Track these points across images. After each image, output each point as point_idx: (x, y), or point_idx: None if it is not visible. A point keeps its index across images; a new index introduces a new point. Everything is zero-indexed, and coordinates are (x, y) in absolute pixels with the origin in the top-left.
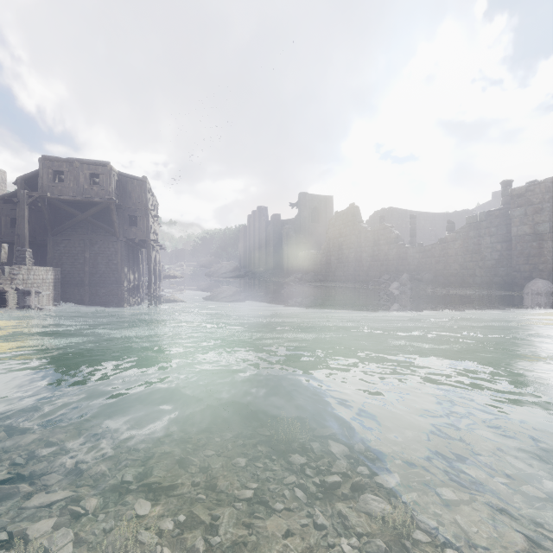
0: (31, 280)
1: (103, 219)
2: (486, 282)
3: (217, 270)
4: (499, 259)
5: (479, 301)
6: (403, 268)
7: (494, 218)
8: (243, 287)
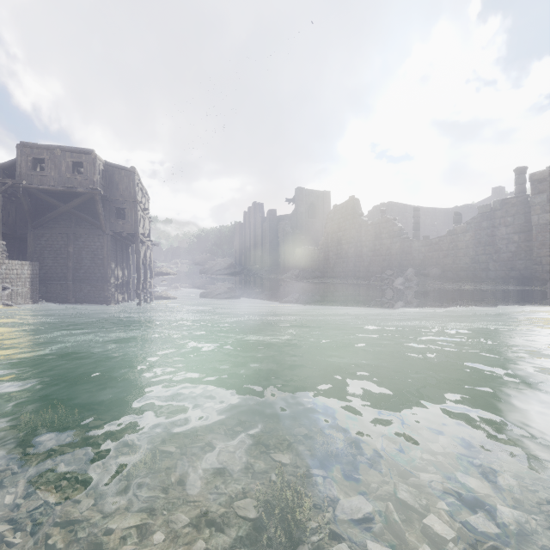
0: (2, 275)
1: (88, 212)
2: (501, 276)
3: (211, 267)
4: (517, 251)
5: (498, 297)
6: (407, 263)
7: (511, 206)
8: (237, 284)
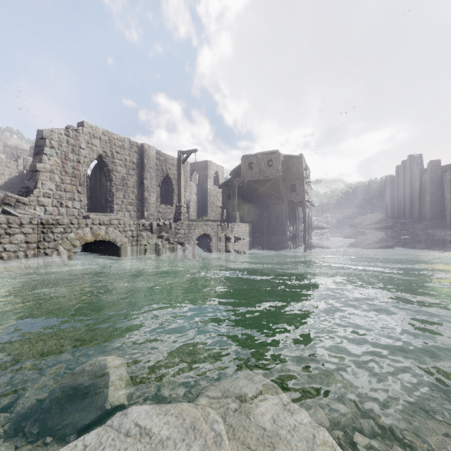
0: (239, 231)
1: (274, 189)
2: None
3: (361, 222)
4: None
5: None
6: None
7: None
8: (390, 238)
